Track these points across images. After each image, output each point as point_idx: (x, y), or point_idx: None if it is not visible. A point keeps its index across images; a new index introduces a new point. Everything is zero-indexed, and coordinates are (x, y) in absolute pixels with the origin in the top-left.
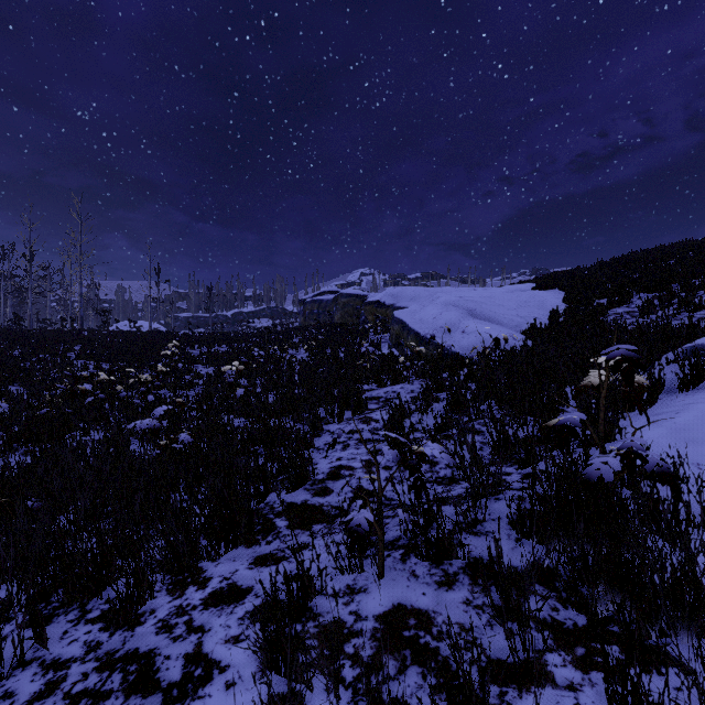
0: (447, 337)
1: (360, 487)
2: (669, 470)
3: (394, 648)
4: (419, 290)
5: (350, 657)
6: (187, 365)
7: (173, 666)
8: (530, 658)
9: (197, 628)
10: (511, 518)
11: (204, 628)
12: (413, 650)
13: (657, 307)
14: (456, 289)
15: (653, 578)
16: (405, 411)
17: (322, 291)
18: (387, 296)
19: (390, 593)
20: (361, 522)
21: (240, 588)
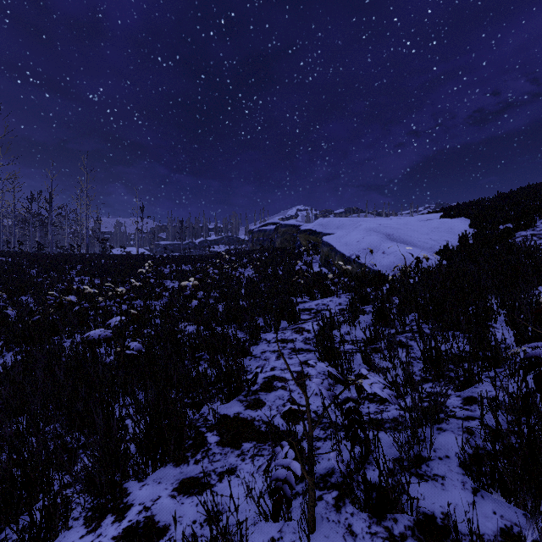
0: (369, 257)
1: (292, 401)
2: None
3: None
4: (344, 220)
5: None
6: (158, 280)
7: None
8: None
9: None
10: (466, 462)
11: None
12: None
13: None
14: (375, 218)
15: None
16: (335, 324)
17: (266, 223)
18: (317, 225)
19: None
20: (287, 476)
21: (156, 526)
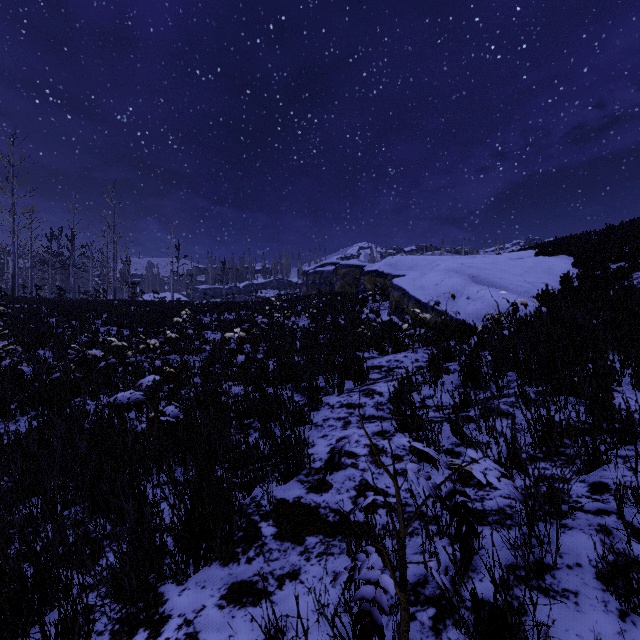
0: (451, 304)
1: (365, 482)
2: None
3: None
4: (417, 259)
5: None
6: (197, 331)
7: None
8: None
9: None
10: (608, 575)
11: None
12: None
13: None
14: (454, 257)
15: None
16: (415, 385)
17: (323, 263)
18: (385, 266)
19: None
20: (376, 595)
21: None
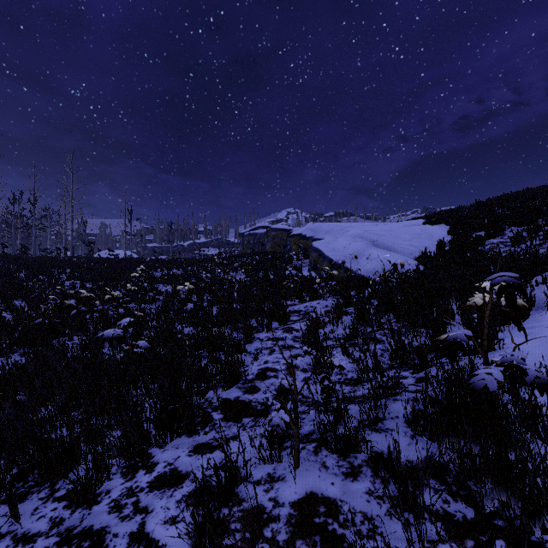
0: (355, 263)
1: (282, 386)
2: (546, 382)
3: (306, 533)
4: (332, 225)
5: (268, 540)
6: (151, 284)
7: (119, 544)
8: (425, 547)
9: (142, 509)
10: (407, 418)
11: (147, 509)
12: (322, 536)
13: (525, 238)
14: (362, 224)
15: (536, 482)
16: (320, 323)
17: (256, 226)
18: (307, 230)
19: (304, 482)
20: (279, 422)
21: (180, 473)
